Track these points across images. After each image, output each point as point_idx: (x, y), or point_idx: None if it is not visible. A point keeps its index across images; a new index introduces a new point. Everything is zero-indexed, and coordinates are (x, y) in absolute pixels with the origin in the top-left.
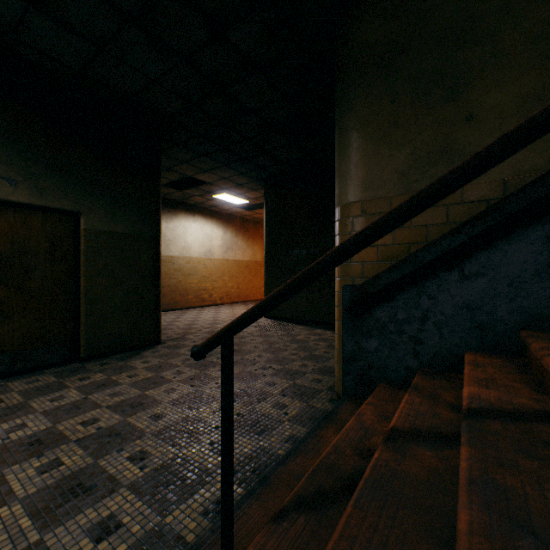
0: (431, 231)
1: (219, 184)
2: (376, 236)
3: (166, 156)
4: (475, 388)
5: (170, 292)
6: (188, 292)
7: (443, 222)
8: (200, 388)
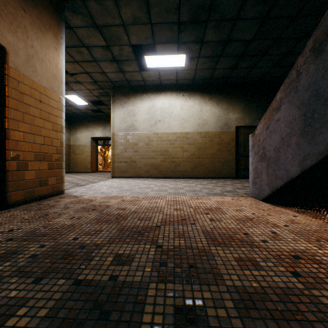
0: None
1: None
2: None
3: None
4: None
5: None
6: None
7: None
8: None
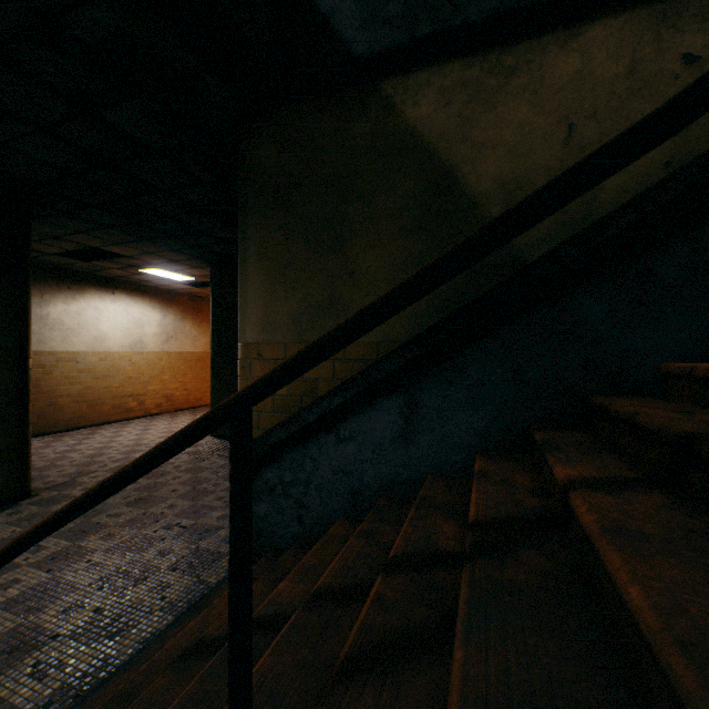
0: (321, 385)
1: (144, 258)
2: (37, 540)
3: (48, 224)
4: (287, 584)
5: (72, 404)
6: (104, 401)
7: (331, 377)
8: (60, 572)
